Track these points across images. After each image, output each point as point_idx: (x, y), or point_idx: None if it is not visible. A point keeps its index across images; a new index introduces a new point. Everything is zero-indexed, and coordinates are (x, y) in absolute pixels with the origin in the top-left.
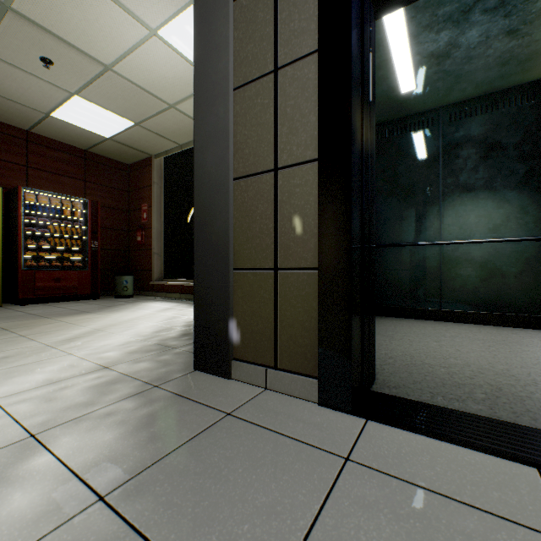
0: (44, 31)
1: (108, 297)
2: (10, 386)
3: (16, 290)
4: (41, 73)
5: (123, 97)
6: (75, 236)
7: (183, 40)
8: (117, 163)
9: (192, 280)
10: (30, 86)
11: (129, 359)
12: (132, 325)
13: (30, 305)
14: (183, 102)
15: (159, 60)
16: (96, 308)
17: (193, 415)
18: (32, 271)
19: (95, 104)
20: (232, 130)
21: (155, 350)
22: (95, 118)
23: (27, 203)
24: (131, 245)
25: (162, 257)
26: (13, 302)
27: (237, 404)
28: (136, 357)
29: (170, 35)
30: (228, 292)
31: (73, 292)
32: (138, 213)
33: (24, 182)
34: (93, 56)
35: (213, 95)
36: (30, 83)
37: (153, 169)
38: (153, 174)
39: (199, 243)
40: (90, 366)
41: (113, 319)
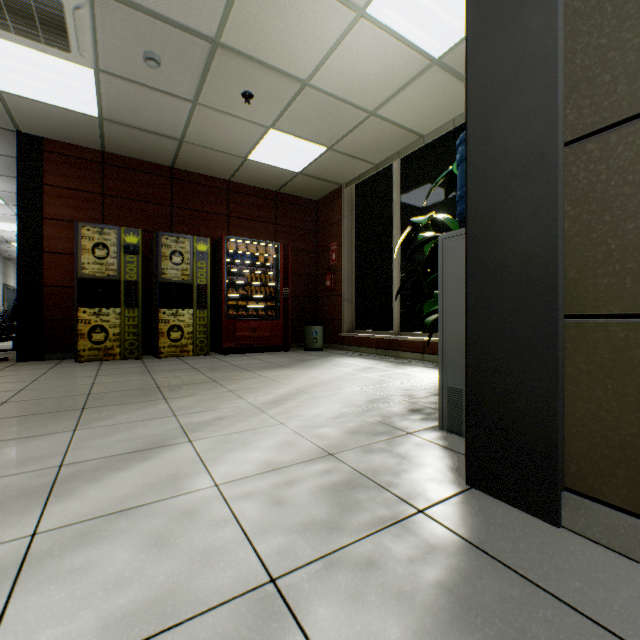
0: (246, 60)
1: (297, 349)
2: (230, 465)
3: (220, 339)
4: (242, 111)
5: (318, 117)
6: (268, 283)
7: (398, 10)
8: (304, 201)
9: (390, 332)
10: (232, 130)
11: (355, 444)
12: (336, 388)
13: (231, 355)
14: (387, 104)
15: (363, 52)
16: (290, 361)
17: (545, 624)
18: (233, 321)
19: (288, 134)
20: (561, 51)
21: (384, 433)
22: (287, 152)
23: (228, 252)
24: (318, 291)
25: (353, 304)
26: (218, 351)
27: (639, 618)
28: (362, 441)
29: (381, 8)
30: (554, 359)
31: (266, 343)
32: (326, 254)
33: (226, 232)
34: (291, 73)
35: (512, 4)
36: (232, 127)
37: (343, 201)
38: (343, 207)
39: (479, 273)
40: (310, 448)
41: (312, 378)
